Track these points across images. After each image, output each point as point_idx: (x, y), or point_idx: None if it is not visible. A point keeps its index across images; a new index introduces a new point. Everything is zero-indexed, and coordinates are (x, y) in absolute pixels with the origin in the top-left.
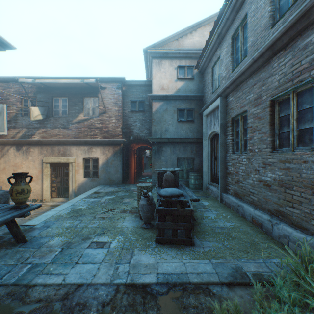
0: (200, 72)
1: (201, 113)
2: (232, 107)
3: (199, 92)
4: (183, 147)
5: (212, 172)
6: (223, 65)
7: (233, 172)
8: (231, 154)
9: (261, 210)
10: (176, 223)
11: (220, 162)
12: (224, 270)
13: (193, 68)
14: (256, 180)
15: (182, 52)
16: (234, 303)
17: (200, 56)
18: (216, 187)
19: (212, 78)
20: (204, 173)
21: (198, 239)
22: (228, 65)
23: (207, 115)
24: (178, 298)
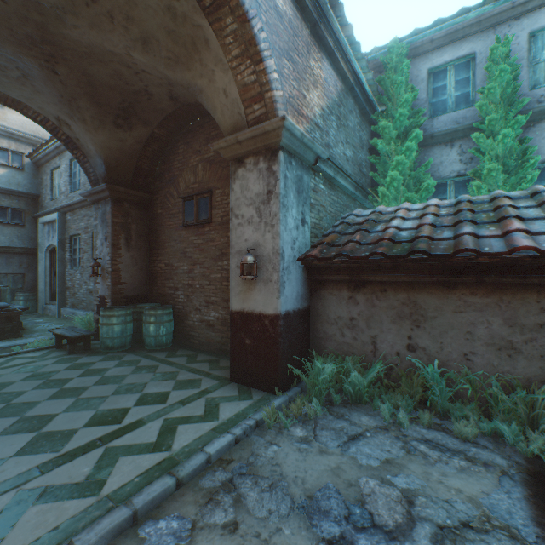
0: (36, 164)
1: (38, 217)
2: (71, 226)
3: (34, 189)
4: (5, 259)
5: (52, 290)
6: (63, 180)
7: (72, 286)
8: (70, 270)
9: (88, 311)
10: (5, 323)
11: (58, 277)
12: (47, 338)
13: (24, 155)
14: (86, 290)
15: (4, 130)
16: (47, 339)
17: (35, 150)
18: (56, 305)
19: (52, 182)
20: (42, 292)
21: (28, 335)
22: (68, 184)
23: (46, 223)
24: (11, 349)
